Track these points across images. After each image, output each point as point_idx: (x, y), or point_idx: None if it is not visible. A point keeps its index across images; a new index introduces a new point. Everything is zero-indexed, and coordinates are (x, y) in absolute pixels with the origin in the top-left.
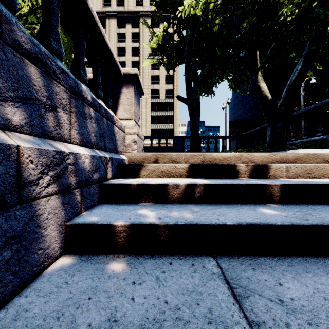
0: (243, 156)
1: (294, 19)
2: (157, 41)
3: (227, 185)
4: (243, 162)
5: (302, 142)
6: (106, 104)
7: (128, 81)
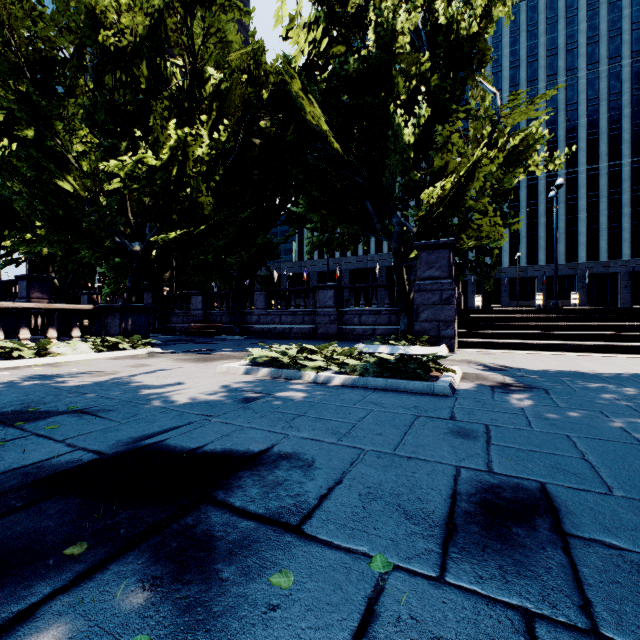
0: None
1: None
2: None
3: None
4: None
5: None
6: None
7: None
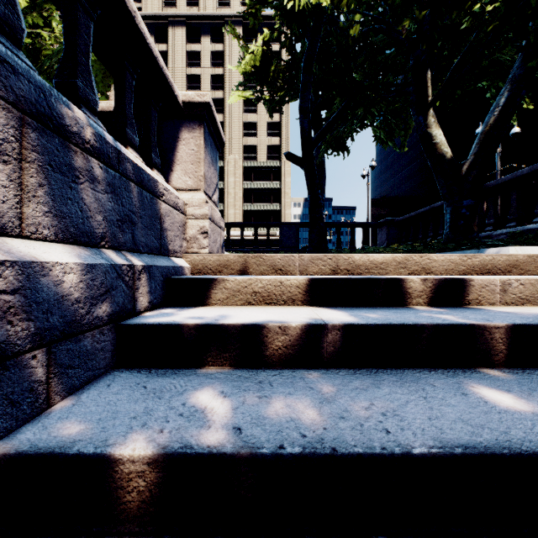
0: (412, 259)
1: (497, 11)
2: (252, 60)
3: (394, 327)
4: (412, 272)
5: (511, 233)
6: (147, 158)
7: (192, 118)
